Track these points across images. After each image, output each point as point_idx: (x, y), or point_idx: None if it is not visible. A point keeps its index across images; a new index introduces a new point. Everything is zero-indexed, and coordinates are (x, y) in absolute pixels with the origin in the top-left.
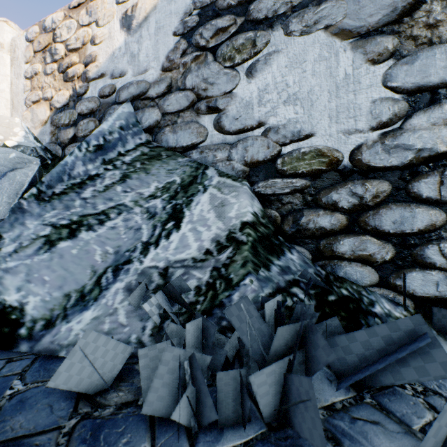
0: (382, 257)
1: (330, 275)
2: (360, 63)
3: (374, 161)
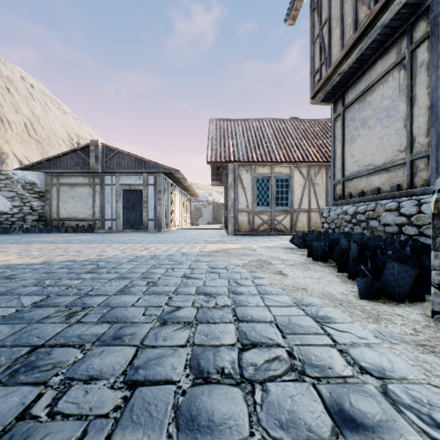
0: (11, 224)
1: (3, 226)
2: (8, 201)
3: (9, 213)
